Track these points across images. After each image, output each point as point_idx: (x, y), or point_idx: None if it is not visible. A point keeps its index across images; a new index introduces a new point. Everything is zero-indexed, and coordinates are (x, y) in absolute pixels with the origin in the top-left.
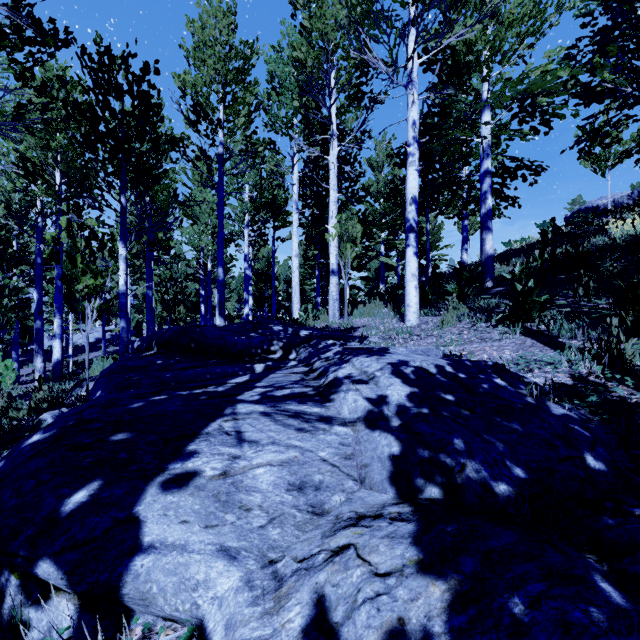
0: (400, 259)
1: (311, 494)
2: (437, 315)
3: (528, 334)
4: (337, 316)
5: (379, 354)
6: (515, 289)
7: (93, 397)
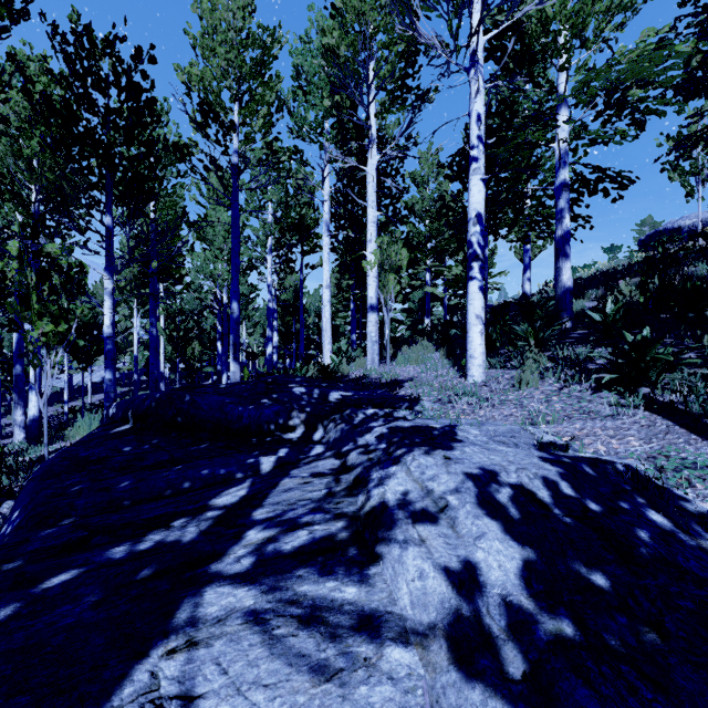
0: (447, 288)
1: None
2: (508, 368)
3: (653, 408)
4: (377, 362)
5: (444, 445)
6: (628, 341)
7: (8, 519)
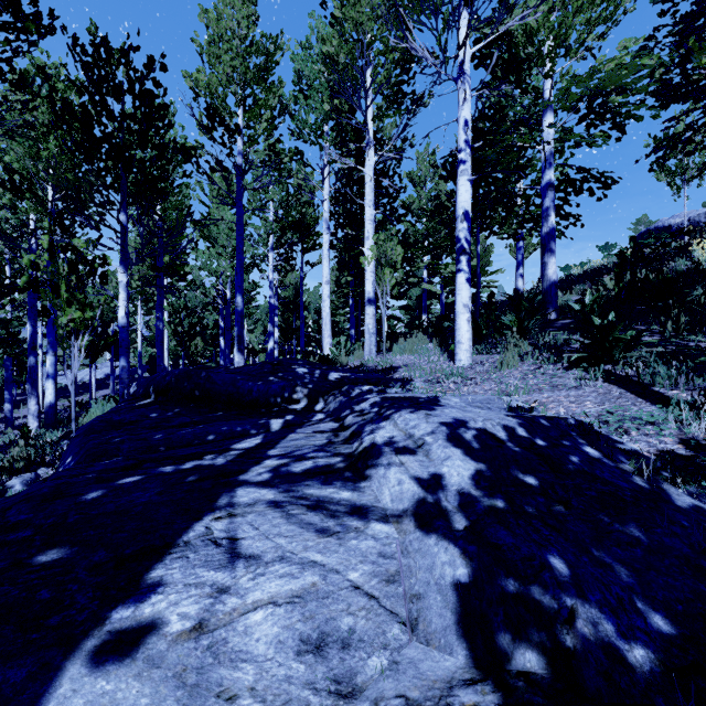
0: (444, 286)
1: (335, 658)
2: (493, 353)
3: (612, 380)
4: (374, 352)
5: (427, 407)
6: (593, 324)
7: (62, 464)
